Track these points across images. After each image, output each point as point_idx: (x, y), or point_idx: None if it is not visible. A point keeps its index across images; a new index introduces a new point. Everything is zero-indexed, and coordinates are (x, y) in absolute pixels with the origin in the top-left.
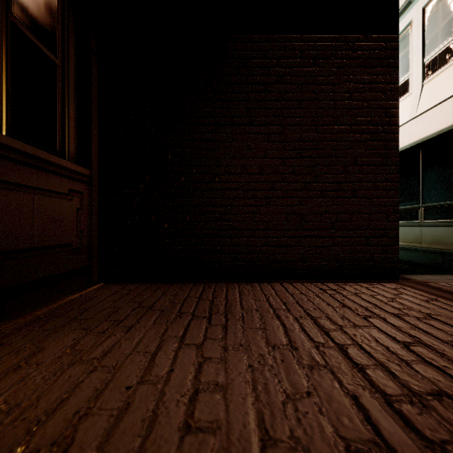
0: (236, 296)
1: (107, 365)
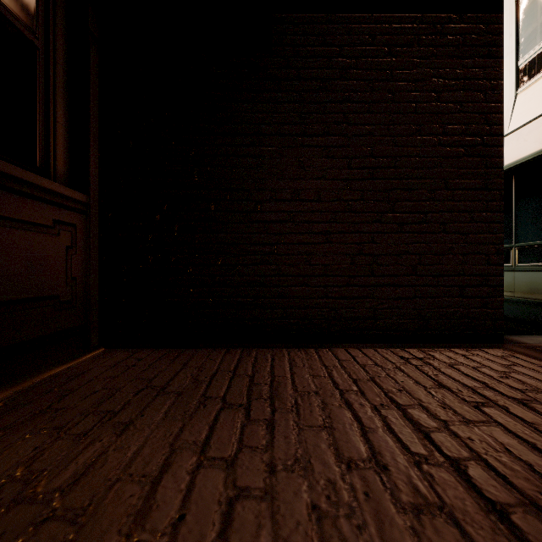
0: (285, 369)
1: (73, 506)
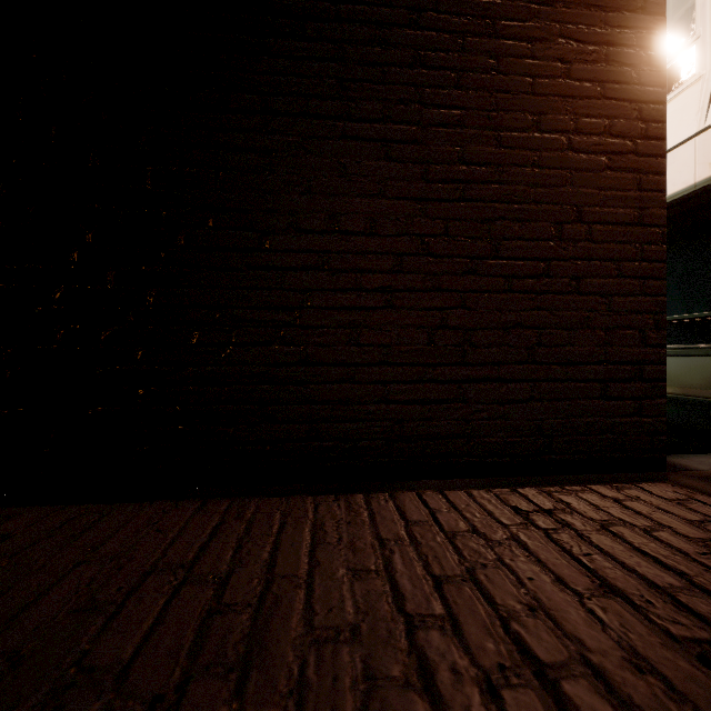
0: (300, 552)
1: None
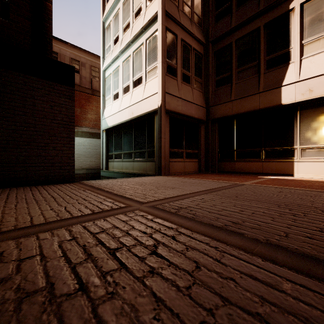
0: None
1: None
